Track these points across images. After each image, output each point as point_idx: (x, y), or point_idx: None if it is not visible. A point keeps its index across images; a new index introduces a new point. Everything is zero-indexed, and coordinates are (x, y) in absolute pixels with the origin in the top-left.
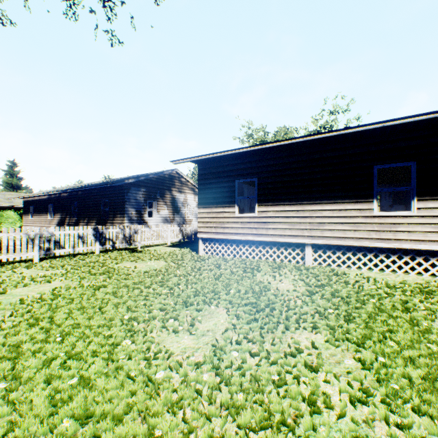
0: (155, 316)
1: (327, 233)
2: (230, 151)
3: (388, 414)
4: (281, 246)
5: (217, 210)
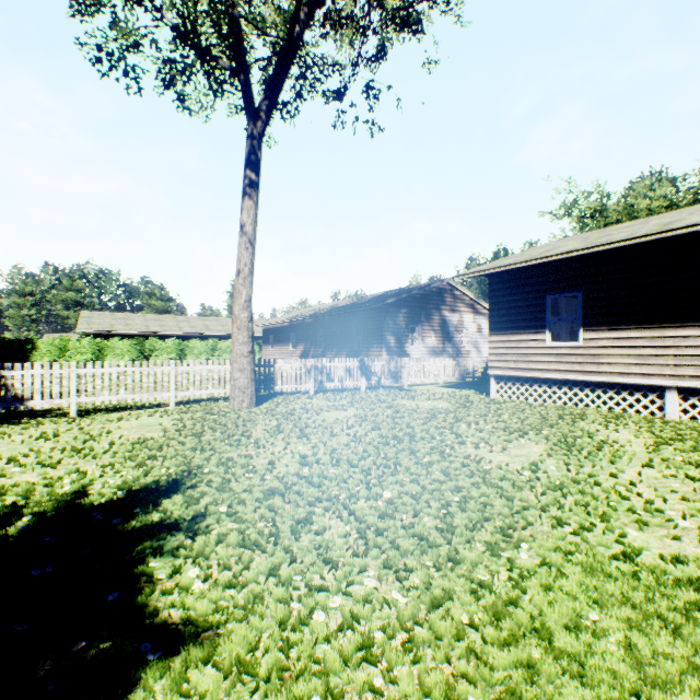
0: (464, 440)
1: None
2: (538, 260)
3: (697, 509)
4: (622, 389)
5: (518, 338)
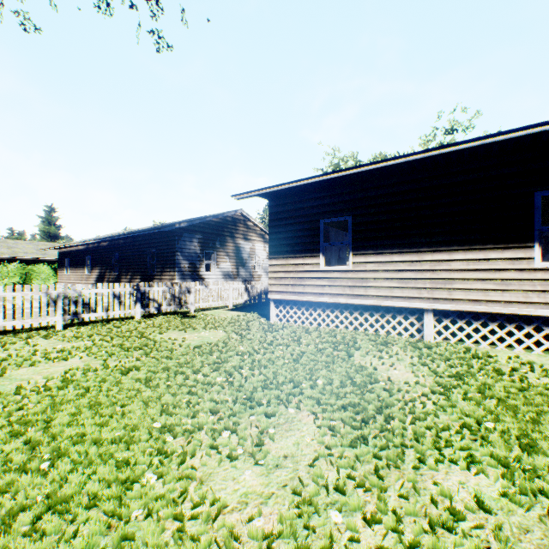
0: (201, 425)
1: (458, 294)
2: (313, 178)
3: None
4: (387, 311)
5: (295, 261)
